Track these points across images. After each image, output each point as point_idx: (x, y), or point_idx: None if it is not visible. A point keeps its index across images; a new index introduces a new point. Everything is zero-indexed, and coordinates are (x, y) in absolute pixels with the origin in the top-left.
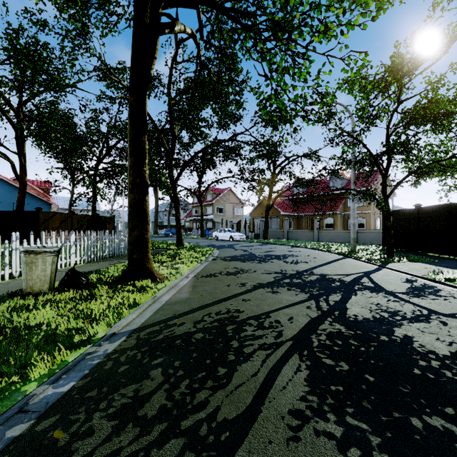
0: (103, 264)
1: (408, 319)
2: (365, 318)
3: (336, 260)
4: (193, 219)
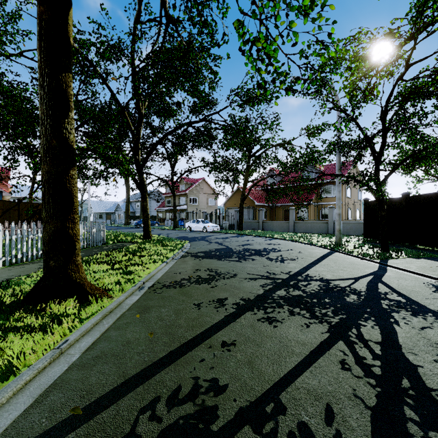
0: (29, 268)
1: None
2: None
3: (326, 255)
4: (166, 209)
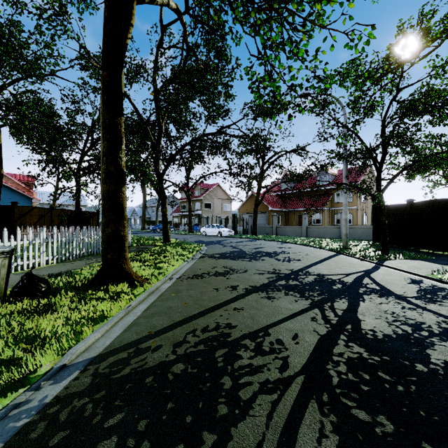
0: (78, 264)
1: (438, 335)
2: (386, 334)
3: (330, 257)
4: (181, 215)
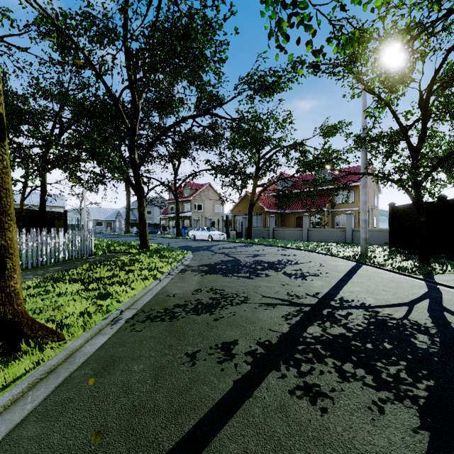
0: None
1: None
2: None
3: (354, 269)
4: (169, 217)
